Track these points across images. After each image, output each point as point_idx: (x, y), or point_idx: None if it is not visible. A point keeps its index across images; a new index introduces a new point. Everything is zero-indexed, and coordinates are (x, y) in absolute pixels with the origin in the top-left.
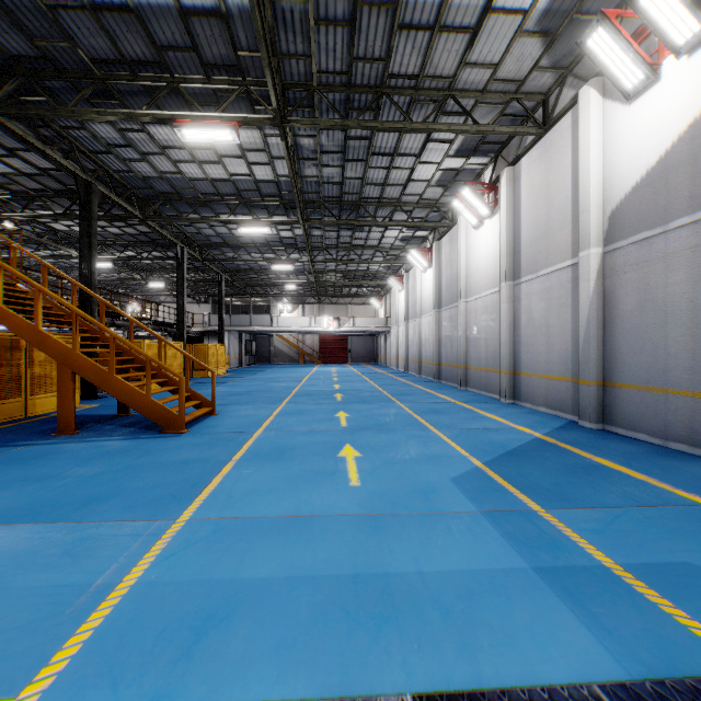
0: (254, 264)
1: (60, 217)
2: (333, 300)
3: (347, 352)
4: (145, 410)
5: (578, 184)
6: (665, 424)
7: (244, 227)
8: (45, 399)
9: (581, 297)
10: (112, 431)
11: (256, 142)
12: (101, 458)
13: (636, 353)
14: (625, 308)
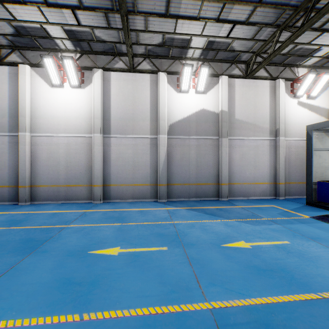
0: None
1: None
2: None
3: None
4: None
5: (159, 108)
6: (189, 194)
7: None
8: None
9: (161, 152)
10: None
11: None
12: None
13: (180, 173)
14: (176, 158)
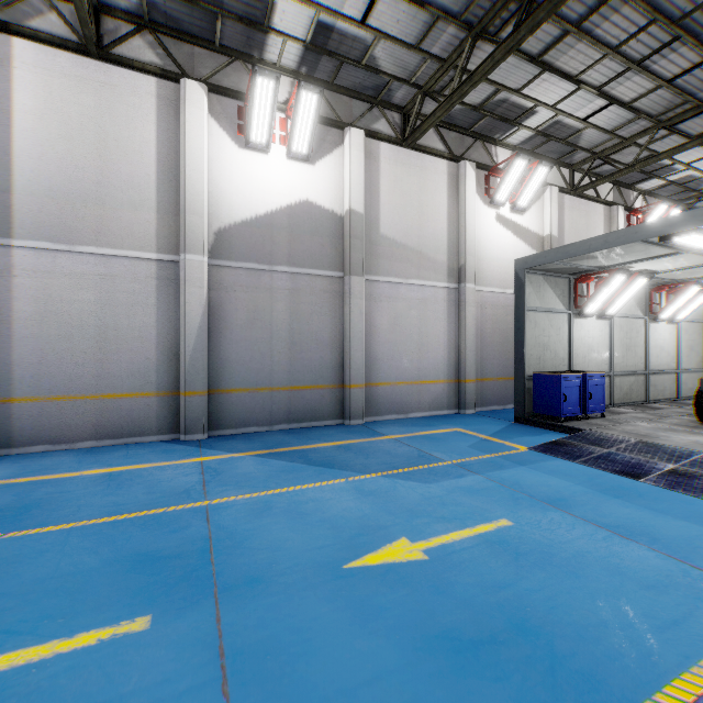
0: None
1: None
2: None
3: None
4: None
5: (186, 179)
6: (272, 413)
7: None
8: None
9: (190, 302)
10: None
11: None
12: None
13: (247, 361)
14: (236, 322)
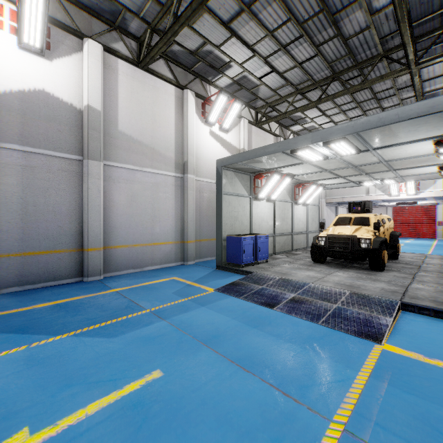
0: None
1: None
2: None
3: None
4: None
5: None
6: (0, 278)
7: None
8: None
9: None
10: None
11: None
12: None
13: None
14: None
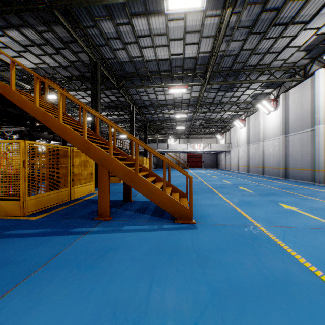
0: (161, 117)
1: (77, 90)
2: (194, 136)
3: (202, 162)
4: (162, 203)
5: None
6: None
7: (172, 89)
8: (78, 188)
9: None
10: (134, 217)
11: (196, 25)
12: (163, 263)
13: None
14: None
